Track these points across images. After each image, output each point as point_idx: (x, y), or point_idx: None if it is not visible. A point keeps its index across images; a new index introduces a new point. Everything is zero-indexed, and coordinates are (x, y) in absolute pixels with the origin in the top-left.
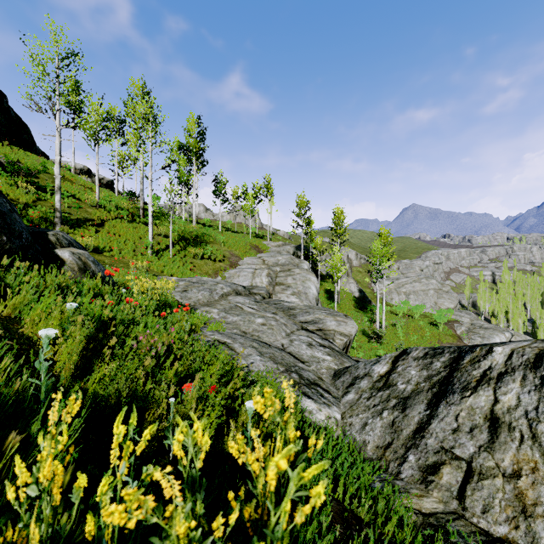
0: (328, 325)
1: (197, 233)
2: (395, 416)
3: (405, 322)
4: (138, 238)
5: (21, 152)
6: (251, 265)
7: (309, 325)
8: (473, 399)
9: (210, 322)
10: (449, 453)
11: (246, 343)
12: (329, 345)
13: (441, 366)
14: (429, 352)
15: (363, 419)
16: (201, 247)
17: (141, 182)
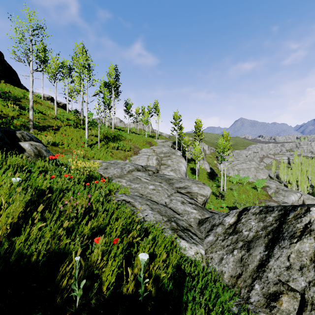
0: (193, 189)
1: (115, 134)
2: (243, 254)
3: (237, 187)
4: (79, 137)
5: (11, 87)
6: (146, 153)
7: (182, 190)
8: (299, 244)
9: (120, 188)
10: (285, 285)
11: (142, 202)
12: (194, 202)
13: (273, 220)
14: (263, 209)
15: (220, 255)
16: (117, 142)
17: (82, 104)
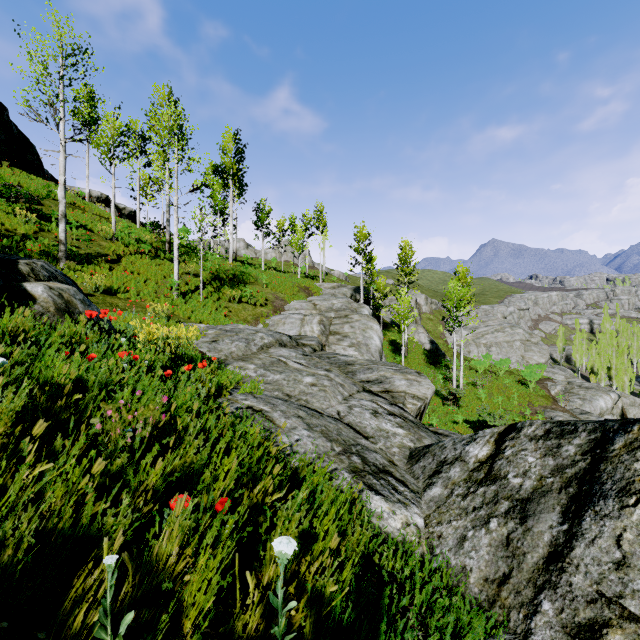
0: (397, 385)
1: (234, 272)
2: (510, 528)
3: (487, 380)
4: (161, 277)
5: (24, 175)
6: (299, 310)
7: (373, 386)
8: None
9: (244, 382)
10: (615, 606)
11: (289, 412)
12: (400, 413)
13: (577, 452)
14: (553, 429)
15: (459, 529)
16: (239, 289)
17: (167, 210)
